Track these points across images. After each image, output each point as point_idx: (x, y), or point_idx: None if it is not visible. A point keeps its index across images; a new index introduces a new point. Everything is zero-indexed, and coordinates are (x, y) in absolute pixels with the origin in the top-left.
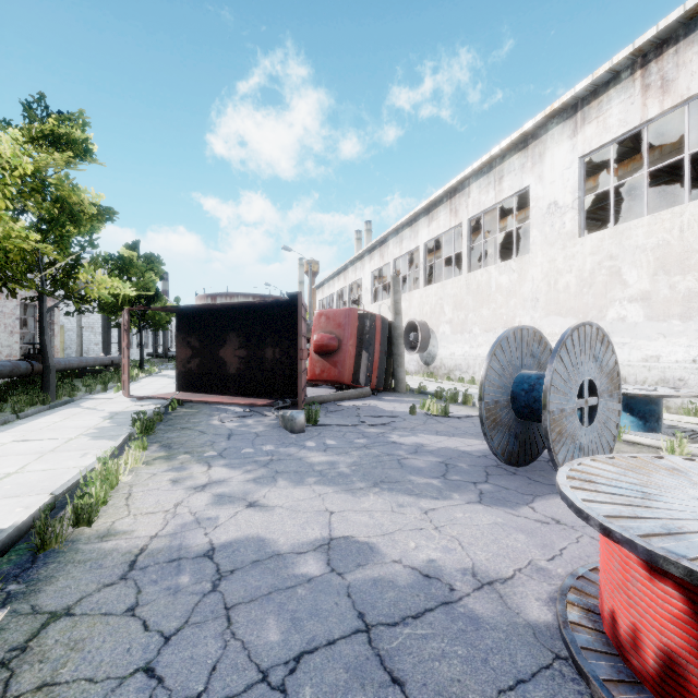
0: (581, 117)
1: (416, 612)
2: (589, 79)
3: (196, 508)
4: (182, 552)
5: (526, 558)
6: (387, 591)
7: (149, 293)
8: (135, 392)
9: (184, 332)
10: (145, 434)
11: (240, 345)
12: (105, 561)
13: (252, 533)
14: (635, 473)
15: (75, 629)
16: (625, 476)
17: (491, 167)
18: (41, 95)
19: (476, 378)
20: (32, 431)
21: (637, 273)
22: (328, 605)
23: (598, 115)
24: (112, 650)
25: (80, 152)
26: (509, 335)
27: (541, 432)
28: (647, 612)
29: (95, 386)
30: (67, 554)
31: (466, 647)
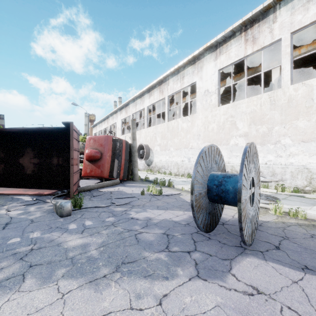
0: (219, 51)
1: None
2: (223, 33)
3: None
4: None
5: None
6: None
7: None
8: None
9: None
10: None
11: (34, 155)
12: None
13: None
14: None
15: None
16: None
17: (178, 71)
18: None
19: (171, 172)
20: None
21: (242, 124)
22: None
23: (226, 51)
24: None
25: None
26: (206, 150)
27: (219, 207)
28: None
29: None
30: None
31: None
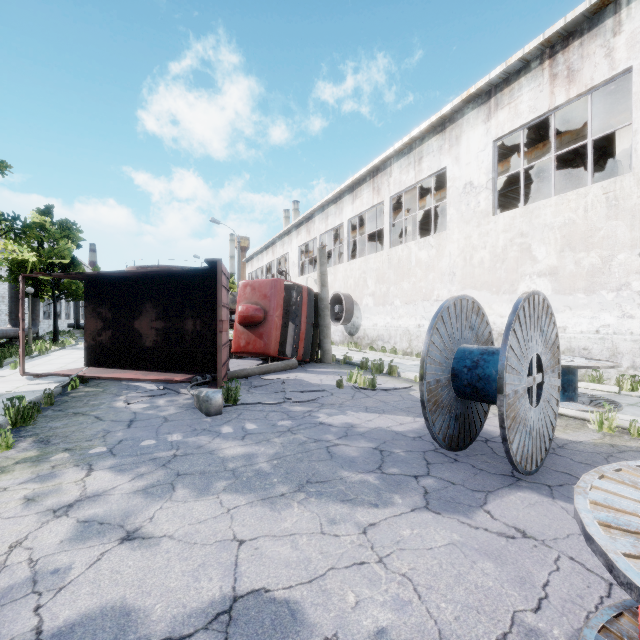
0: (495, 103)
1: None
2: (503, 66)
3: (42, 551)
4: None
5: (506, 611)
6: None
7: (64, 262)
8: (38, 367)
9: (94, 301)
10: (22, 424)
11: (157, 316)
12: None
13: (114, 599)
14: None
15: None
16: None
17: (411, 148)
18: None
19: (397, 348)
20: None
21: (546, 249)
22: None
23: (510, 101)
24: None
25: None
26: (450, 305)
27: (479, 410)
28: None
29: None
30: None
31: None
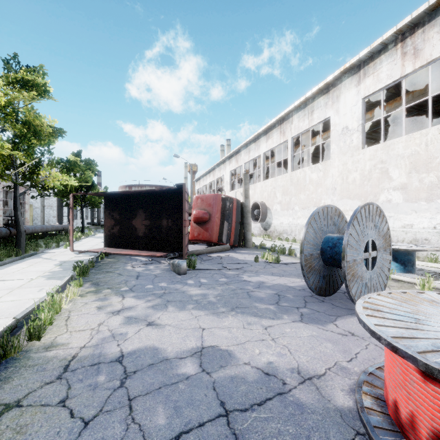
0: (363, 73)
1: (260, 400)
2: (368, 48)
3: (113, 327)
4: (101, 358)
5: (333, 360)
6: (240, 385)
7: (88, 184)
8: (78, 247)
9: (110, 209)
10: (82, 276)
11: (146, 217)
12: (47, 365)
13: (149, 344)
14: (407, 304)
15: (22, 417)
16: (401, 306)
17: (306, 104)
18: (15, 54)
19: (296, 239)
20: (7, 274)
21: (398, 172)
22: (200, 396)
23: (373, 71)
24: (47, 433)
25: (41, 92)
26: (320, 211)
27: (340, 274)
28: (421, 404)
29: (51, 244)
30: (21, 361)
31: (295, 426)
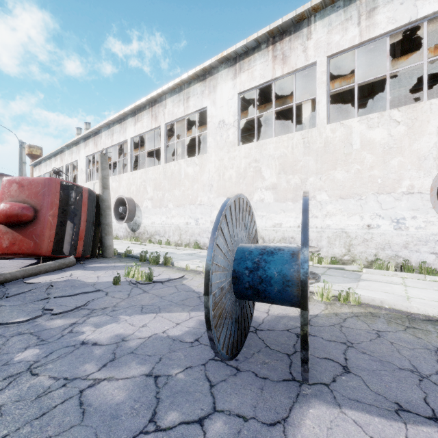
0: (239, 67)
1: None
2: (245, 41)
3: None
4: None
5: None
6: None
7: None
8: None
9: None
10: None
11: None
12: None
13: None
14: None
15: None
16: None
17: (181, 89)
18: None
19: (170, 241)
20: None
21: (270, 172)
22: None
23: (248, 68)
24: None
25: None
26: (232, 203)
27: (250, 303)
28: None
29: None
30: None
31: None
